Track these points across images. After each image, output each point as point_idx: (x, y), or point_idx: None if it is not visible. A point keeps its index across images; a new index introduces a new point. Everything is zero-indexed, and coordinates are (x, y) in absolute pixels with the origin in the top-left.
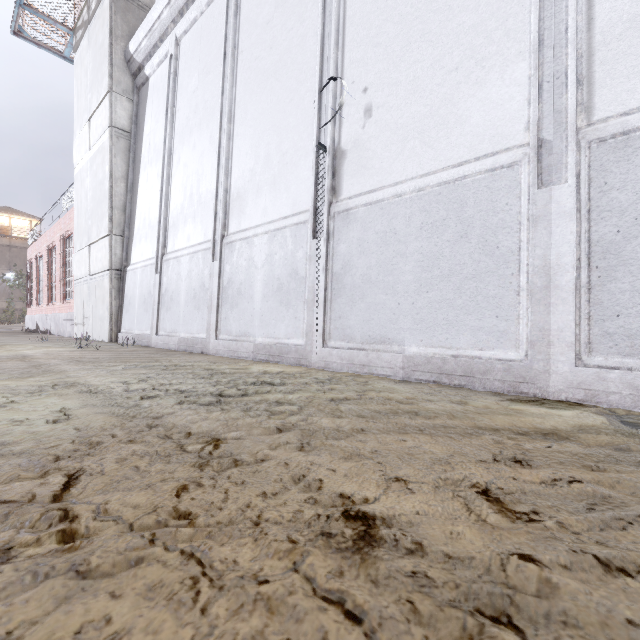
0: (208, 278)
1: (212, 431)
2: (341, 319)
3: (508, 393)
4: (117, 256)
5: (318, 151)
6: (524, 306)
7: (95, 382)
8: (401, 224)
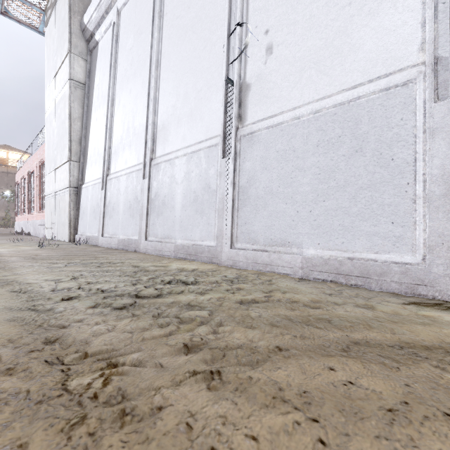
0: (140, 192)
1: (113, 350)
2: (246, 225)
3: (405, 294)
4: (75, 177)
5: (227, 86)
6: (420, 213)
7: (31, 280)
8: (299, 142)
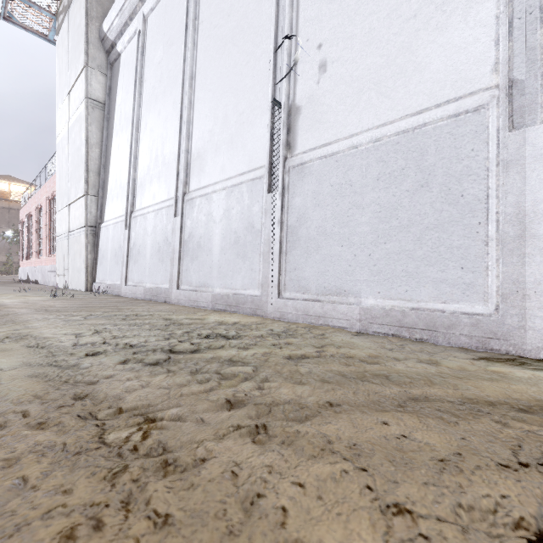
0: (171, 233)
1: (149, 405)
2: (296, 271)
3: (476, 349)
4: (92, 214)
5: (273, 108)
6: (493, 257)
7: (48, 334)
8: (357, 175)
